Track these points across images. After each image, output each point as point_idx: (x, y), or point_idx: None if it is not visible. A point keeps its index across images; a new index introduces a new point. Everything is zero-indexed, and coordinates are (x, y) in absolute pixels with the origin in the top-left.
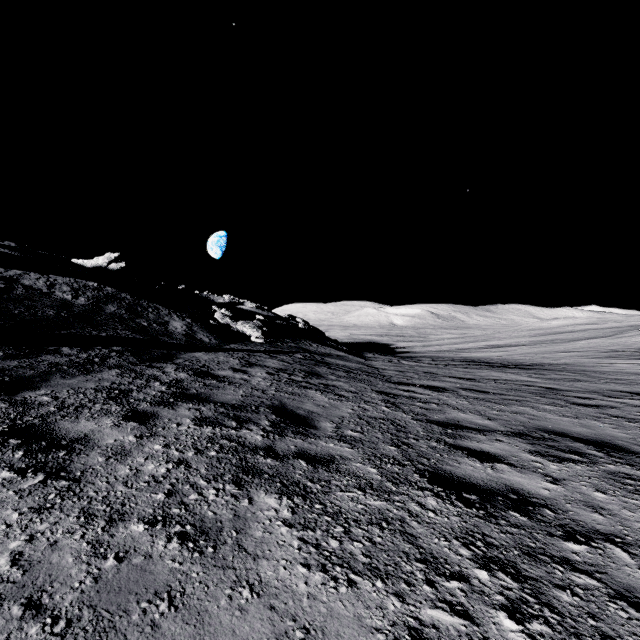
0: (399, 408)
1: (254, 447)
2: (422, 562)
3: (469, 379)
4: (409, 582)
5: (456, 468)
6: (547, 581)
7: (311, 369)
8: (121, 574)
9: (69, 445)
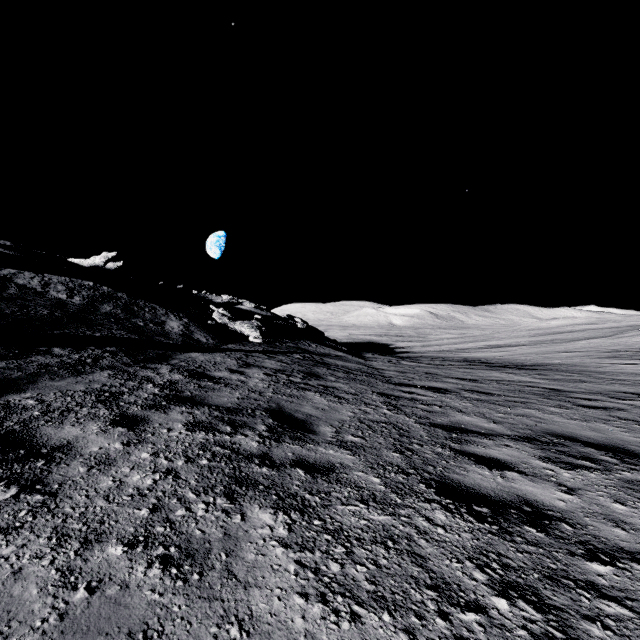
0: (401, 411)
1: (249, 454)
2: (433, 589)
3: (471, 380)
4: (420, 614)
5: (464, 477)
6: (574, 611)
7: (310, 370)
8: (91, 609)
9: (49, 454)
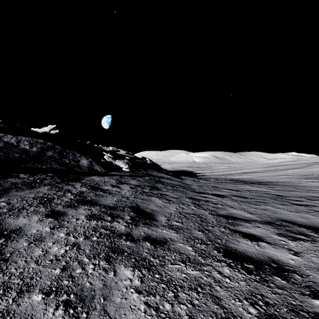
0: (201, 207)
1: (120, 234)
2: None
3: (236, 190)
4: None
5: (237, 245)
6: None
7: (153, 185)
8: None
9: (8, 234)
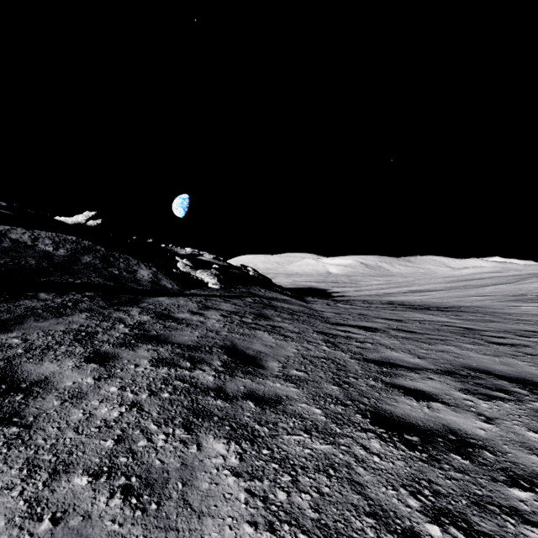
0: (338, 347)
1: (205, 388)
2: (372, 516)
3: (397, 320)
4: None
5: (395, 407)
6: (501, 537)
7: (260, 312)
8: None
9: (28, 388)
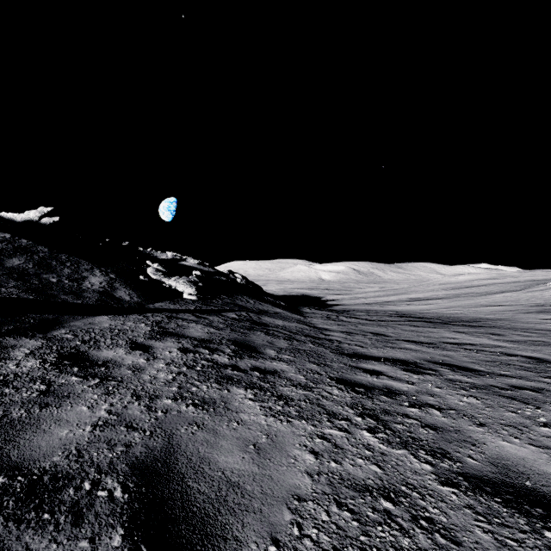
0: (391, 432)
1: None
2: None
3: (429, 344)
4: None
5: None
6: None
7: (244, 338)
8: None
9: None
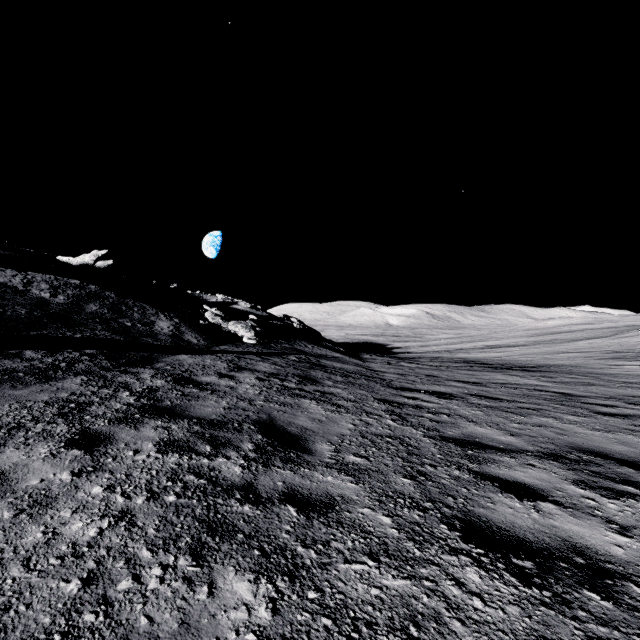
0: (406, 421)
1: (229, 485)
2: None
3: (475, 383)
4: None
5: (492, 512)
6: None
7: (306, 373)
8: None
9: None
